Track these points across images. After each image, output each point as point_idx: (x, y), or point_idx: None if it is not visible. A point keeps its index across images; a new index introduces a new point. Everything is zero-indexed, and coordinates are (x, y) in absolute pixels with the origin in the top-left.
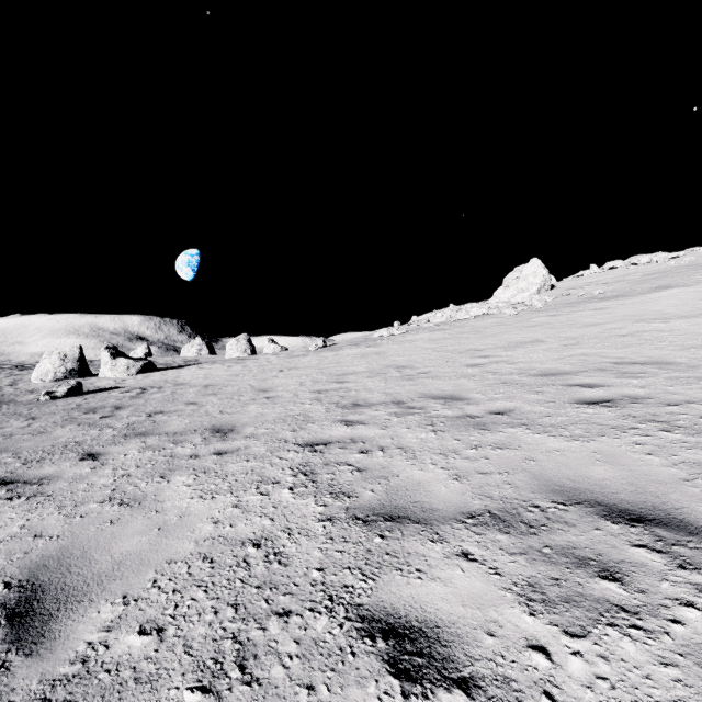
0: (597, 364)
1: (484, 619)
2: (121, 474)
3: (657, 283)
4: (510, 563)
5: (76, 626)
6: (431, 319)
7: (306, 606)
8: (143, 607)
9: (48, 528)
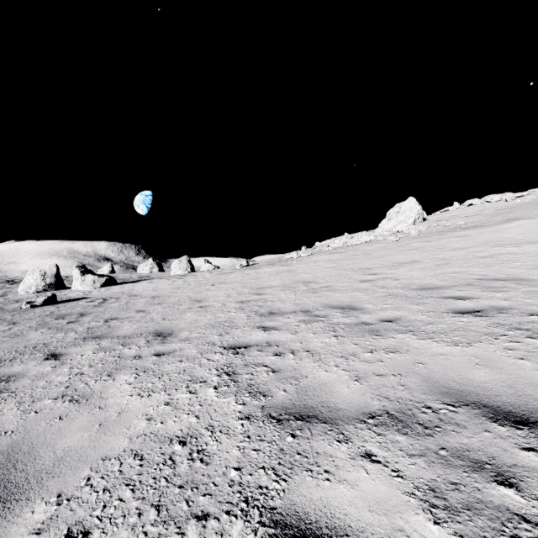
0: (465, 280)
1: (391, 527)
2: (75, 372)
3: (507, 216)
4: (411, 465)
5: (9, 528)
6: (330, 244)
7: (223, 508)
8: (74, 507)
9: (6, 423)
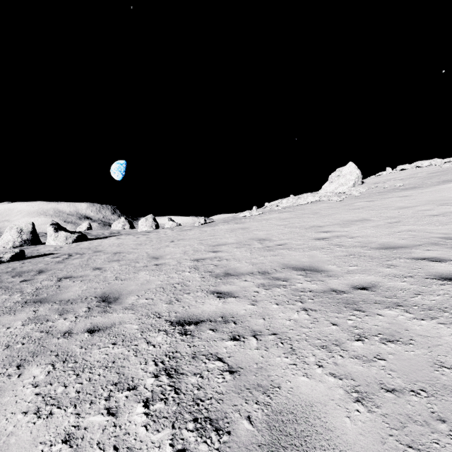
0: (427, 239)
1: None
2: None
3: (442, 178)
4: None
5: None
6: (279, 204)
7: None
8: None
9: None
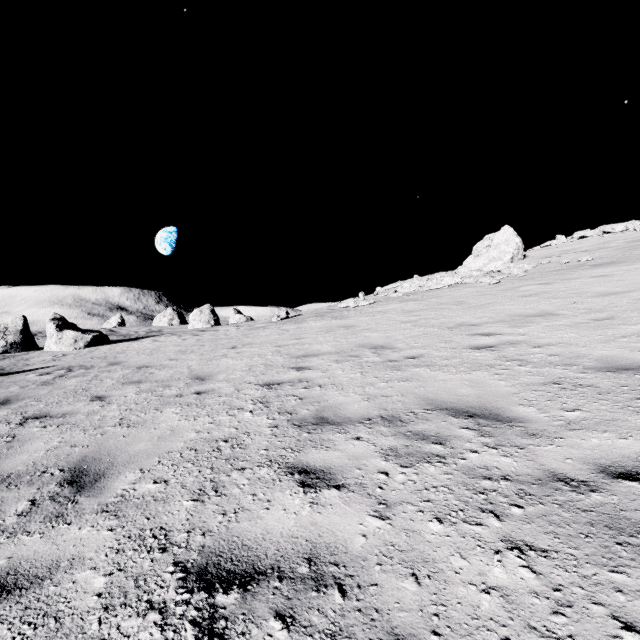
0: None
1: None
2: None
3: None
4: None
5: None
6: (399, 289)
7: None
8: None
9: None
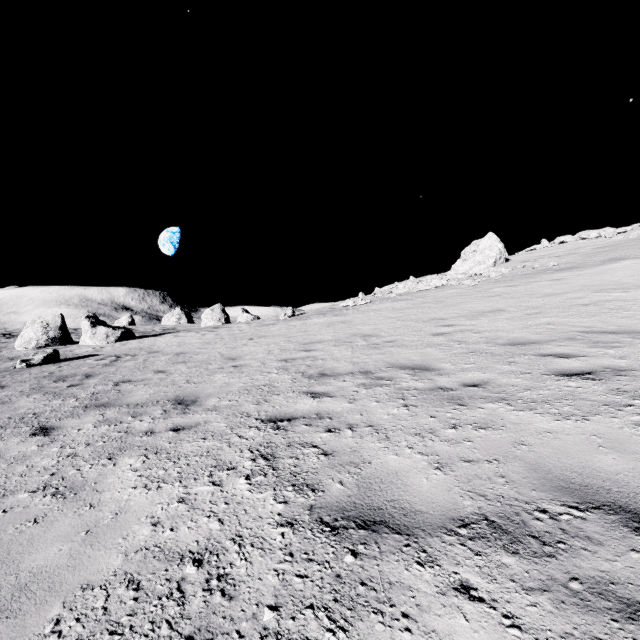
0: (565, 333)
1: None
2: (67, 453)
3: (609, 255)
4: (530, 607)
5: None
6: (394, 290)
7: None
8: None
9: None
